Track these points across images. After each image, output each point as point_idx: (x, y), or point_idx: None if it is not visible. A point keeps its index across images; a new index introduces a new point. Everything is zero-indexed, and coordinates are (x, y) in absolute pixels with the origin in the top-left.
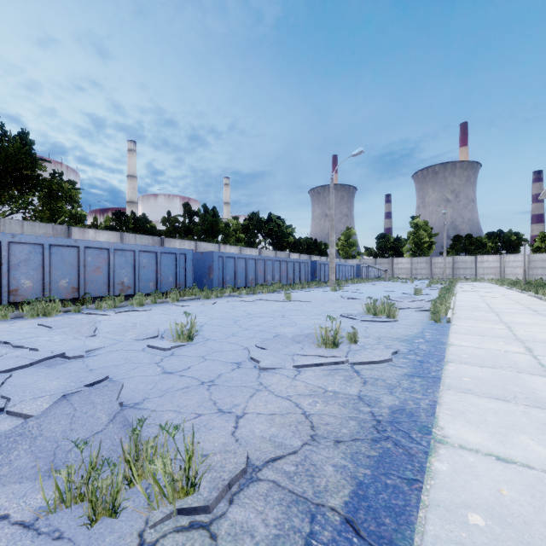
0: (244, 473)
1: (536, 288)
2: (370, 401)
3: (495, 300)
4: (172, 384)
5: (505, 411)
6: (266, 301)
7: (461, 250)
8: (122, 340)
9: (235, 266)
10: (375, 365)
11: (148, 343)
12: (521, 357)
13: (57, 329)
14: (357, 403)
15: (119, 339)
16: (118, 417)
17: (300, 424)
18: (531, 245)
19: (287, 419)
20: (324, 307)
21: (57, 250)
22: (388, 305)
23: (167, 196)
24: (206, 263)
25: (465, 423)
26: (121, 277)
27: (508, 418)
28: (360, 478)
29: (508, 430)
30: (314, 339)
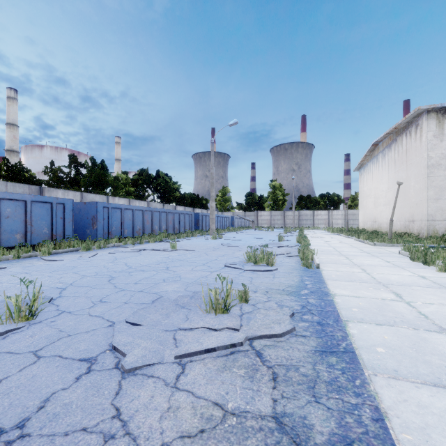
0: None
1: (358, 234)
2: (297, 431)
3: (336, 244)
4: None
5: None
6: (151, 251)
7: (304, 206)
8: None
9: (122, 217)
10: (277, 338)
11: None
12: (400, 306)
13: None
14: (280, 445)
15: None
16: None
17: None
18: (346, 204)
19: None
20: (208, 256)
21: None
22: (267, 254)
23: (54, 148)
24: (89, 213)
25: None
26: None
27: None
28: None
29: None
30: (201, 301)
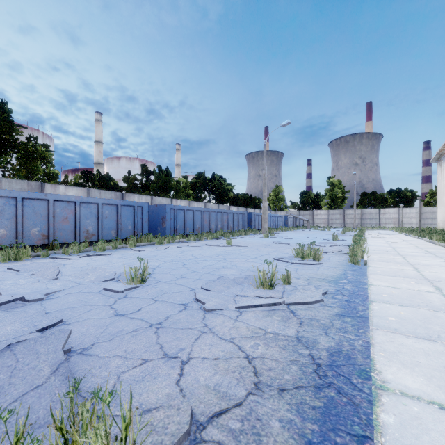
0: (187, 436)
1: (430, 235)
2: (308, 343)
3: (398, 245)
4: (122, 327)
5: (434, 352)
6: (210, 246)
7: (367, 204)
8: (81, 283)
9: (185, 217)
10: (308, 305)
11: (103, 286)
12: (434, 296)
13: (24, 273)
14: (297, 346)
15: (79, 282)
16: (61, 368)
17: (244, 370)
18: (422, 200)
19: (231, 364)
20: (259, 251)
21: (29, 202)
22: (314, 250)
23: (128, 159)
24: (159, 214)
25: (400, 366)
26: (86, 226)
27: (438, 359)
28: (308, 436)
29: (442, 373)
30: (252, 281)
